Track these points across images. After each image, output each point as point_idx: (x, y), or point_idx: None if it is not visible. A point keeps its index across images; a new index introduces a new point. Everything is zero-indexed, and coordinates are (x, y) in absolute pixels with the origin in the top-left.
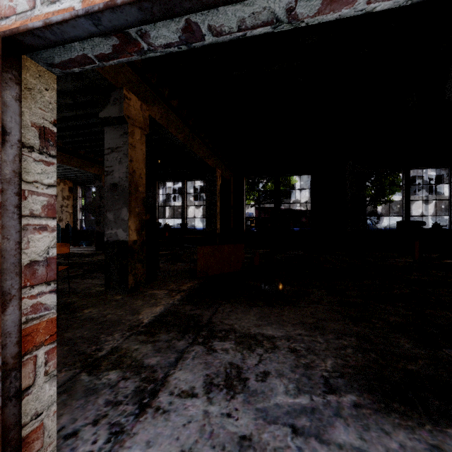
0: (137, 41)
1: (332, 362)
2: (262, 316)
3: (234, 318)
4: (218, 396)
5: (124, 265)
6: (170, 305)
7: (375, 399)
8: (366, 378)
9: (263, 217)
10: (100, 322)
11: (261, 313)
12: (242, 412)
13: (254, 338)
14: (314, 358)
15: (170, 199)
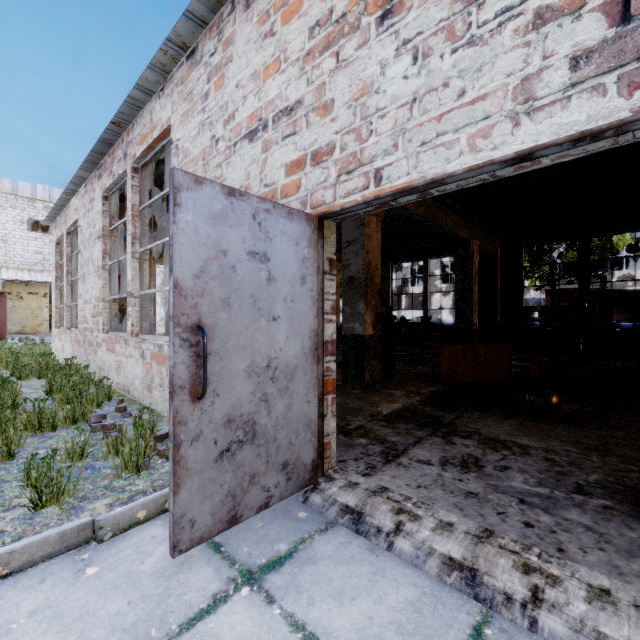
0: (389, 203)
1: (599, 477)
2: (520, 427)
3: (481, 424)
4: (452, 469)
5: (361, 360)
6: (408, 404)
7: (637, 510)
8: (639, 497)
9: (555, 306)
10: (344, 407)
11: (520, 426)
12: (473, 481)
13: (502, 443)
14: (575, 470)
15: (407, 283)
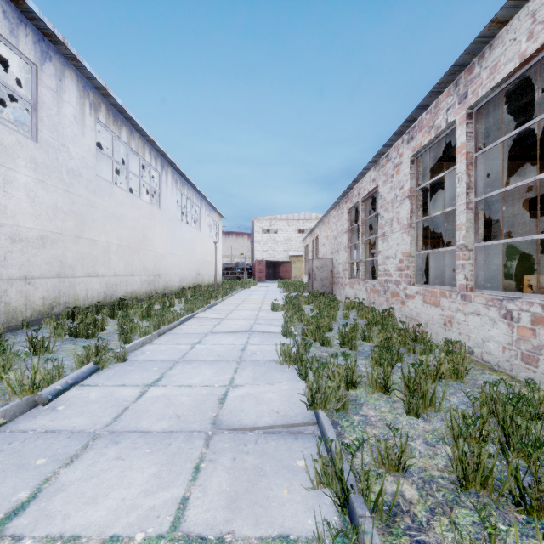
0: None
1: None
2: None
3: None
4: None
5: None
6: None
7: None
8: None
9: None
10: None
11: None
12: None
13: None
14: None
15: None
